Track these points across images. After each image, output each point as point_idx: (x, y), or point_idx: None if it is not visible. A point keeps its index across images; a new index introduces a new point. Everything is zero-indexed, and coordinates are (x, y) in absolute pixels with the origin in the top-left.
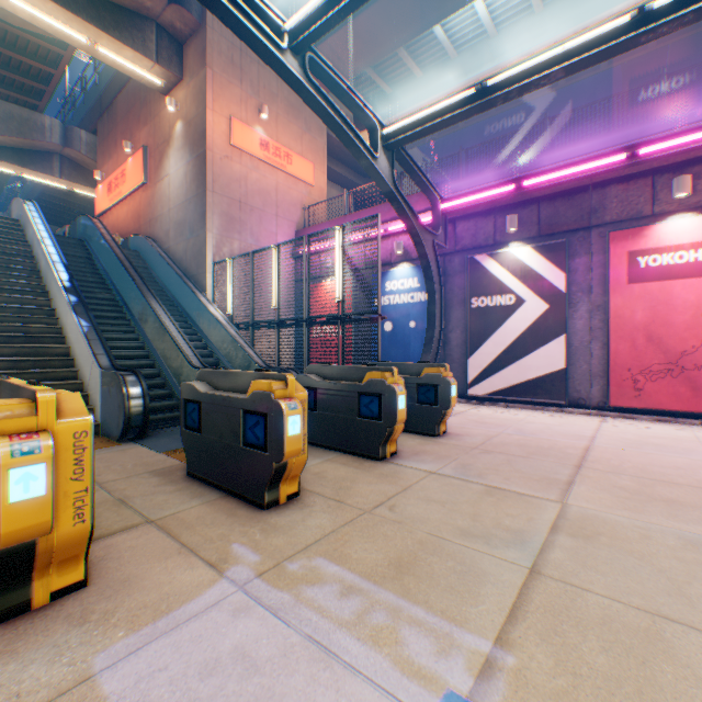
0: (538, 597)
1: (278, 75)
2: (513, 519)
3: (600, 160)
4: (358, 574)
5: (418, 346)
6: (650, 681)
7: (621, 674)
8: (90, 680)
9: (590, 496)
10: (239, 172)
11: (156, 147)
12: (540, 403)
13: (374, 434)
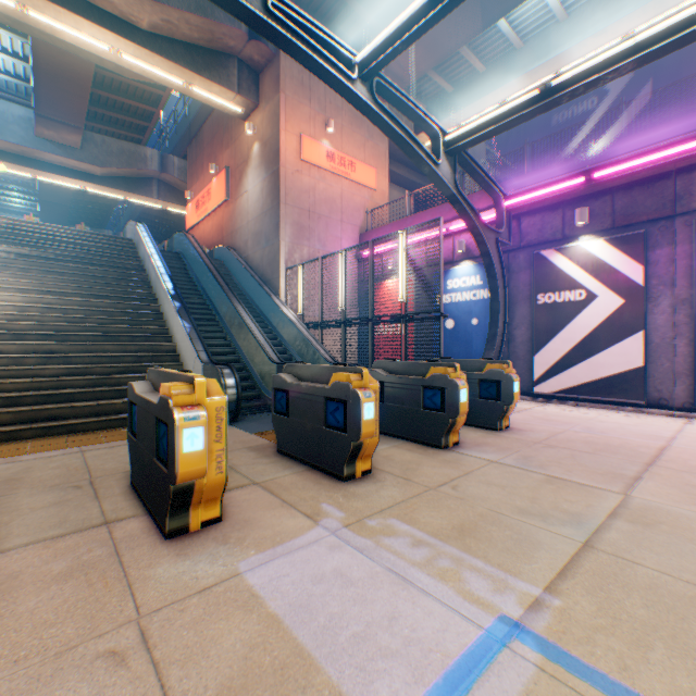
0: (587, 563)
1: (348, 102)
2: (571, 504)
3: (684, 144)
4: (425, 532)
5: (480, 343)
6: (686, 631)
7: (658, 623)
8: (239, 575)
9: (657, 491)
10: (308, 184)
11: (236, 167)
12: (614, 402)
13: (437, 425)
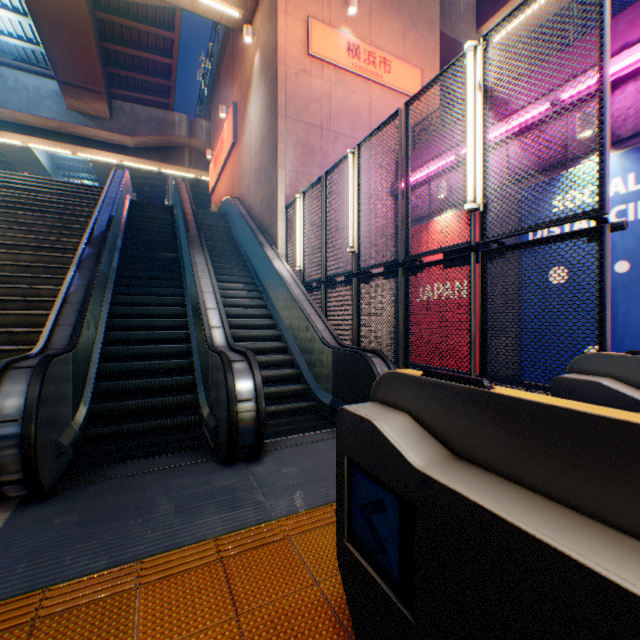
0: None
1: None
2: None
3: None
4: None
5: (638, 309)
6: None
7: None
8: None
9: None
10: (319, 90)
11: (241, 99)
12: None
13: None
